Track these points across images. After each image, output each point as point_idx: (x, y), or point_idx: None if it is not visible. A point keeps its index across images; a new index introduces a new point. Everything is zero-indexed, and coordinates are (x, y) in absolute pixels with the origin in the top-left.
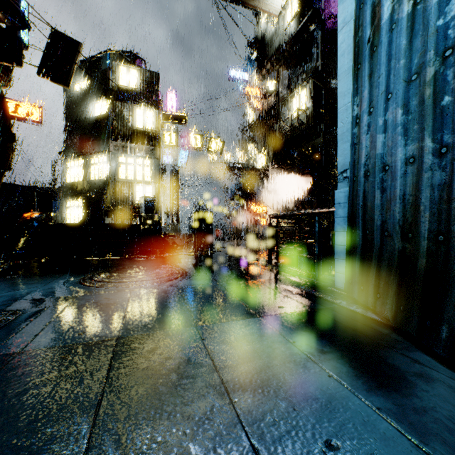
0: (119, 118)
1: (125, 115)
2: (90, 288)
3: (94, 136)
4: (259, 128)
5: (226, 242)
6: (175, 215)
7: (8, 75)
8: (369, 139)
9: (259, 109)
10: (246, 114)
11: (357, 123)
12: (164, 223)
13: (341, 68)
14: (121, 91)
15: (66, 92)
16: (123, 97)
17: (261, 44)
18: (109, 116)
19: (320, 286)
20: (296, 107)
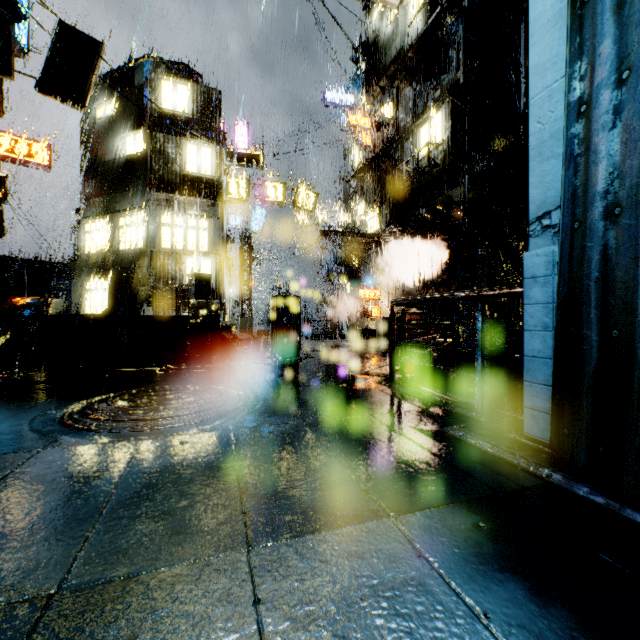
0: (162, 157)
1: (170, 153)
2: (70, 434)
3: (124, 185)
4: (370, 174)
5: (320, 343)
6: (247, 303)
7: None
8: (619, 138)
9: (370, 146)
10: (350, 156)
11: (583, 112)
12: (231, 314)
13: (538, 19)
14: (165, 117)
15: (84, 121)
16: (167, 127)
17: (373, 50)
18: (146, 154)
19: (492, 430)
20: (425, 141)
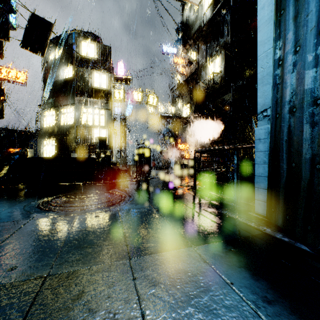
0: (82, 79)
1: (86, 77)
2: (43, 212)
3: (63, 93)
4: (184, 88)
5: (160, 171)
6: (123, 151)
7: (1, 49)
8: (295, 77)
9: (184, 73)
10: (174, 78)
11: (280, 64)
12: (115, 157)
13: (261, 20)
14: (83, 60)
15: (43, 61)
16: (84, 64)
17: (186, 26)
18: (74, 78)
19: (241, 211)
20: (211, 71)
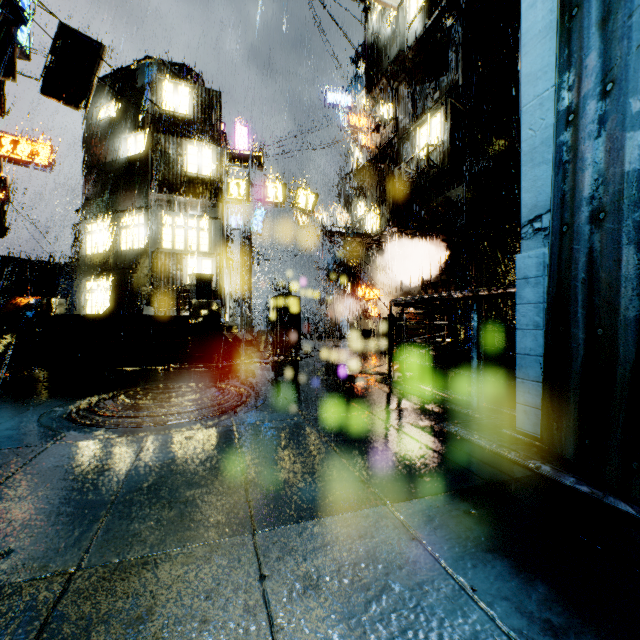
0: (163, 158)
1: (171, 154)
2: (79, 430)
3: (126, 186)
4: (369, 175)
5: (320, 342)
6: (247, 303)
7: (1, 97)
8: (603, 147)
9: (369, 147)
10: (349, 156)
11: (571, 121)
12: (231, 314)
13: (530, 30)
14: (166, 118)
15: (86, 122)
16: (168, 128)
17: (373, 51)
18: (147, 155)
19: (486, 426)
20: (424, 142)
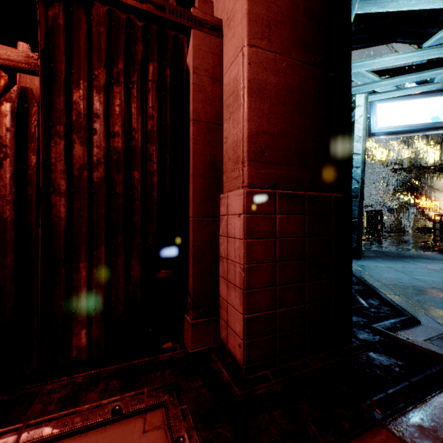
0: None
1: None
2: None
3: None
4: None
5: (392, 234)
6: None
7: None
8: None
9: None
10: None
11: None
12: None
13: None
14: None
15: None
16: None
17: None
18: None
19: None
20: None
